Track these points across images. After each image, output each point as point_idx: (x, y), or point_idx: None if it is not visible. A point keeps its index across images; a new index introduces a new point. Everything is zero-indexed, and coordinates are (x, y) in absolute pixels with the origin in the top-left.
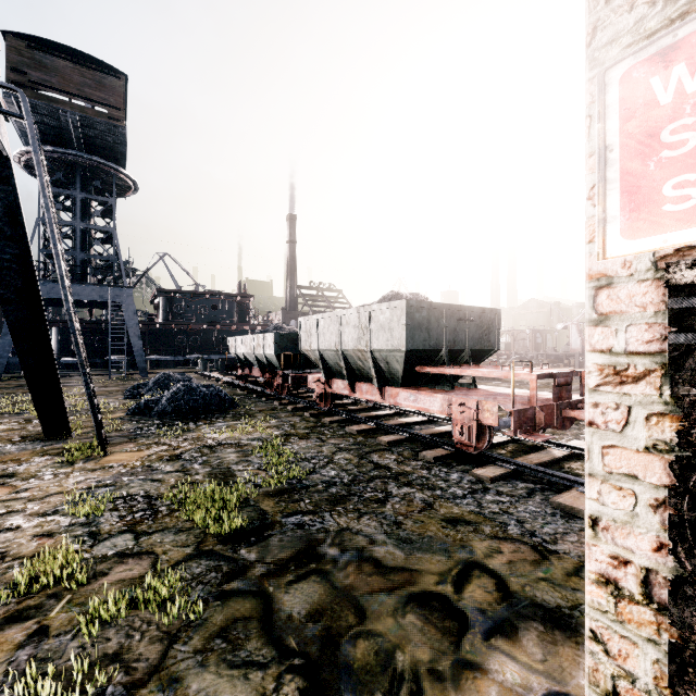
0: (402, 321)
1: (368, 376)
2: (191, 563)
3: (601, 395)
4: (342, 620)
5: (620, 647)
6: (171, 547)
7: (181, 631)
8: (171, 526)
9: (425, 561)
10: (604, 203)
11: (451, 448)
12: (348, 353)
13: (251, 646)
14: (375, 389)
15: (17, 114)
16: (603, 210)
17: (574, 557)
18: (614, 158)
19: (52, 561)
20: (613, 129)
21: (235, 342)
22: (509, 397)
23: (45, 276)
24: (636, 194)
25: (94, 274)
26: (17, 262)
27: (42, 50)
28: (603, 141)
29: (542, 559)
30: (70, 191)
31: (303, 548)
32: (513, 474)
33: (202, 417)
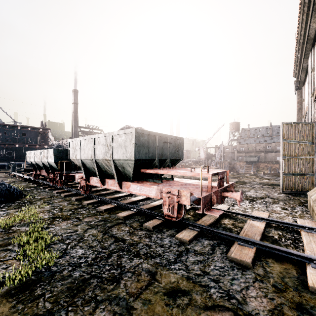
0: (133, 141)
1: (112, 175)
2: None
3: None
4: None
5: None
6: None
7: None
8: None
9: None
10: None
11: (162, 218)
12: (99, 161)
13: None
14: (116, 183)
15: None
16: None
17: None
18: None
19: None
20: None
21: (30, 154)
22: (193, 186)
23: None
24: None
25: None
26: None
27: None
28: None
29: None
30: None
31: None
32: (199, 234)
33: None
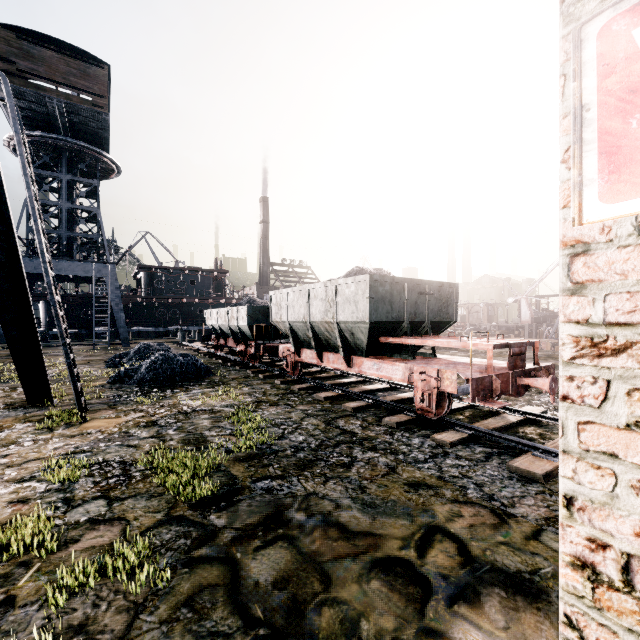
0: (367, 294)
1: (334, 346)
2: (162, 529)
3: (577, 368)
4: (307, 587)
5: (598, 636)
6: (142, 513)
7: (147, 600)
8: (143, 492)
9: (389, 526)
10: (580, 166)
11: (413, 414)
12: (316, 325)
13: (217, 615)
14: (341, 359)
15: (0, 97)
16: (578, 173)
17: (532, 520)
18: (592, 117)
19: (24, 529)
20: (590, 87)
21: (211, 314)
22: (467, 366)
23: (33, 253)
24: (616, 154)
25: (79, 251)
26: (1, 238)
27: (30, 41)
28: (578, 101)
29: (501, 523)
30: (56, 174)
31: (271, 513)
32: (471, 439)
33: (179, 384)
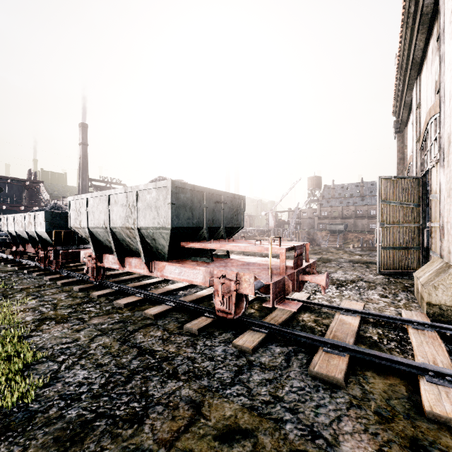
0: (168, 200)
1: (136, 251)
2: None
3: None
4: None
5: None
6: None
7: None
8: None
9: None
10: None
11: (213, 315)
12: (117, 231)
13: None
14: (143, 263)
15: None
16: None
17: None
18: None
19: None
20: None
21: (7, 220)
22: (259, 267)
23: None
24: None
25: None
26: None
27: None
28: None
29: None
30: None
31: None
32: (268, 338)
33: None
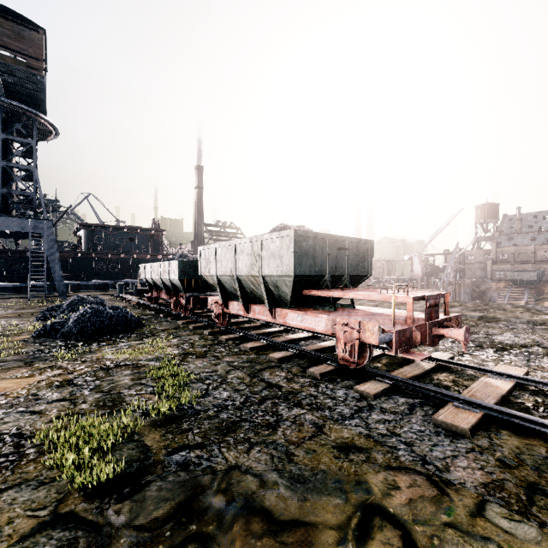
0: (291, 249)
1: (260, 299)
2: (40, 538)
3: None
4: None
5: None
6: (21, 511)
7: None
8: (32, 478)
9: (321, 509)
10: None
11: (335, 364)
12: (242, 278)
13: None
14: (267, 310)
15: None
16: None
17: (471, 488)
18: None
19: None
20: None
21: (145, 268)
22: (385, 317)
23: None
24: None
25: (14, 207)
26: None
27: None
28: None
29: (440, 494)
30: None
31: (185, 500)
32: (393, 389)
33: (107, 337)
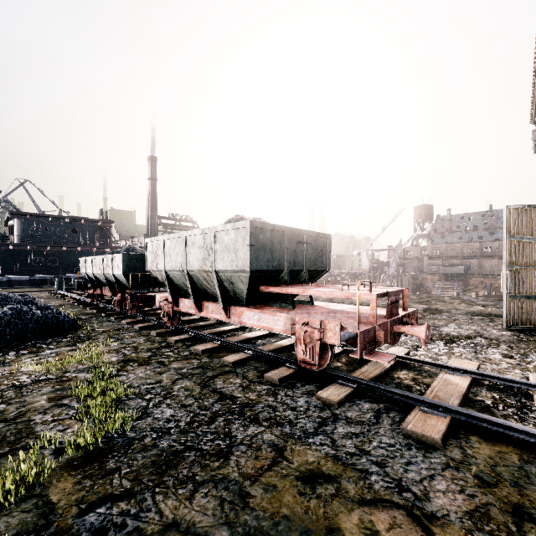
0: (247, 241)
1: (213, 296)
2: None
3: None
4: None
5: None
6: None
7: None
8: None
9: None
10: None
11: (294, 366)
12: (194, 274)
13: None
14: (221, 308)
15: None
16: None
17: (457, 522)
18: None
19: None
20: None
21: (85, 262)
22: (346, 314)
23: None
24: None
25: None
26: None
27: None
28: None
29: None
30: None
31: None
32: (356, 393)
33: (31, 343)
